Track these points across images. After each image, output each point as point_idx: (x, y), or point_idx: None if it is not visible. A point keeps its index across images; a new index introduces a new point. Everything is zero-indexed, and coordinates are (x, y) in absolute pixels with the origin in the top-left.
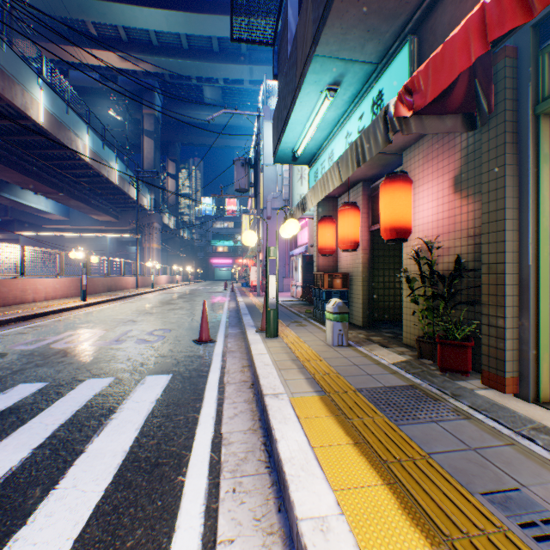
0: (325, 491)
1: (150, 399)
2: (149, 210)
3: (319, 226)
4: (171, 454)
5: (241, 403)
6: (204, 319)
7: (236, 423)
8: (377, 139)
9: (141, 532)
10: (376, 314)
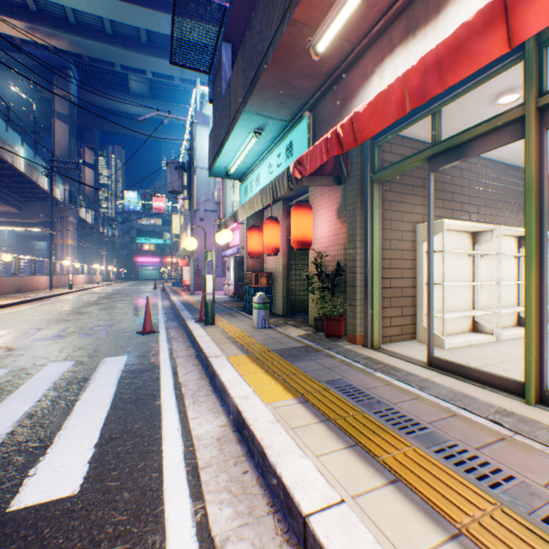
0: (247, 388)
1: (116, 370)
2: (63, 203)
3: (248, 233)
4: (147, 394)
5: (191, 366)
6: (148, 313)
7: (189, 376)
8: (284, 185)
9: (142, 422)
10: (294, 305)
